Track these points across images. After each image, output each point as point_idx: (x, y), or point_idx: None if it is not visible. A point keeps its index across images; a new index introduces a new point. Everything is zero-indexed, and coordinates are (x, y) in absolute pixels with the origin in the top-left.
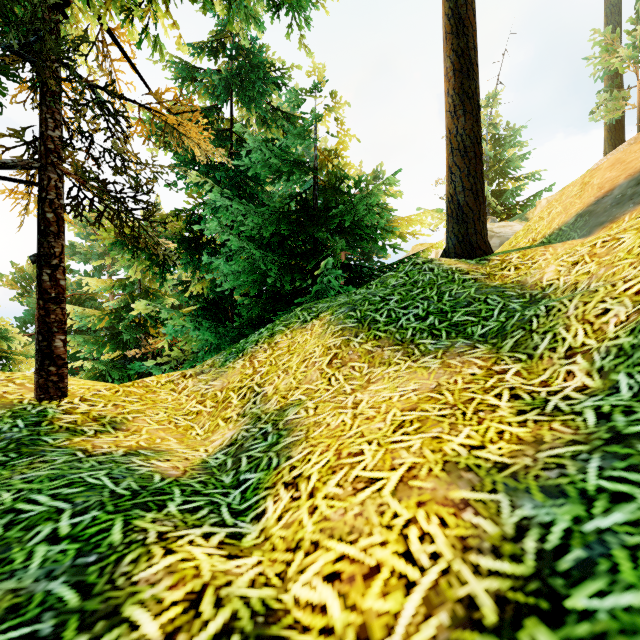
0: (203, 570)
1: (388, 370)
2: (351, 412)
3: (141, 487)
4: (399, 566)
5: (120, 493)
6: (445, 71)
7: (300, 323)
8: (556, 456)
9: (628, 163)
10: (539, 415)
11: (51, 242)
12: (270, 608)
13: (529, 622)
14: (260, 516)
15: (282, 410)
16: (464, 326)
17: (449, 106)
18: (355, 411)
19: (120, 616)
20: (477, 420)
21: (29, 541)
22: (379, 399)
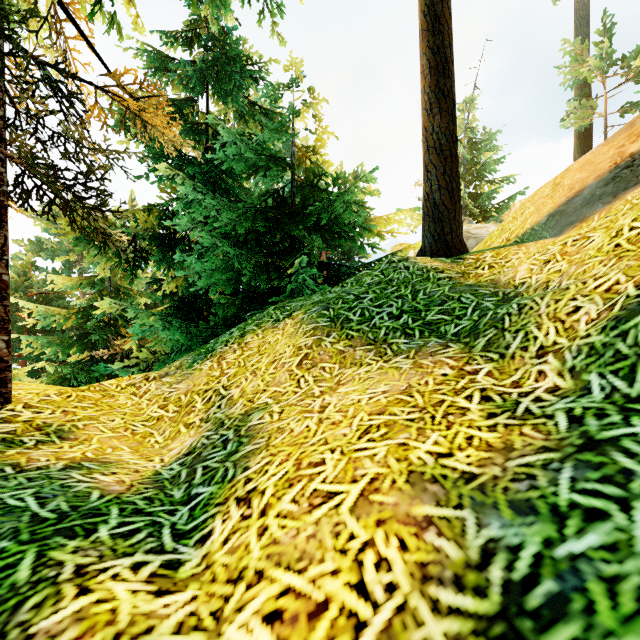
0: (121, 614)
1: (359, 371)
2: (317, 416)
3: (72, 508)
4: (350, 601)
5: (43, 517)
6: (421, 68)
7: (272, 322)
8: (526, 465)
9: (597, 164)
10: (510, 418)
11: None
12: None
13: None
14: (205, 538)
15: (246, 415)
16: (437, 325)
17: (425, 104)
18: (321, 415)
19: None
20: (446, 424)
21: None
22: (347, 402)
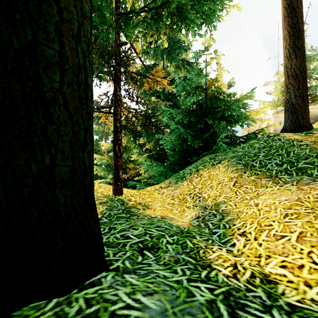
0: (230, 258)
1: (267, 190)
2: (256, 208)
3: (181, 230)
4: (312, 266)
5: (177, 231)
6: (283, 36)
7: (211, 165)
8: None
9: None
10: None
11: (118, 135)
12: (263, 273)
13: None
14: (233, 245)
15: (216, 205)
16: (305, 169)
17: (286, 54)
18: (257, 207)
19: (212, 267)
20: None
21: (162, 243)
22: (268, 203)
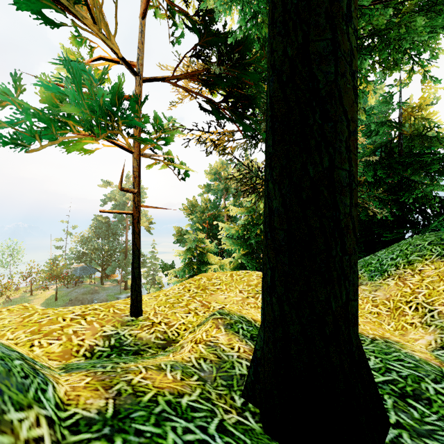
0: None
1: None
2: None
3: (439, 371)
4: None
5: (436, 373)
6: None
7: (437, 256)
8: None
9: None
10: None
11: None
12: None
13: None
14: None
15: None
16: None
17: None
18: None
19: None
20: None
21: (428, 391)
22: None
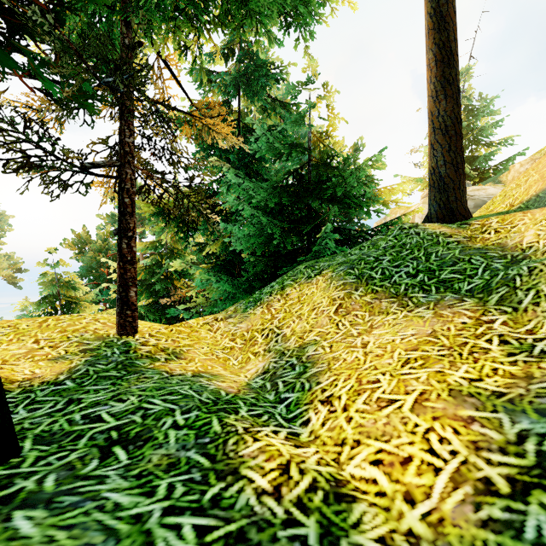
0: (283, 452)
1: (387, 318)
2: (362, 350)
3: (216, 398)
4: (426, 458)
5: (205, 401)
6: (427, 62)
7: (306, 278)
8: (545, 388)
9: None
10: (527, 357)
11: (127, 220)
12: (336, 478)
13: (535, 492)
14: (306, 422)
15: (302, 348)
16: (451, 282)
17: (431, 92)
18: (365, 350)
19: (240, 474)
20: (473, 359)
21: (161, 427)
22: (383, 341)
